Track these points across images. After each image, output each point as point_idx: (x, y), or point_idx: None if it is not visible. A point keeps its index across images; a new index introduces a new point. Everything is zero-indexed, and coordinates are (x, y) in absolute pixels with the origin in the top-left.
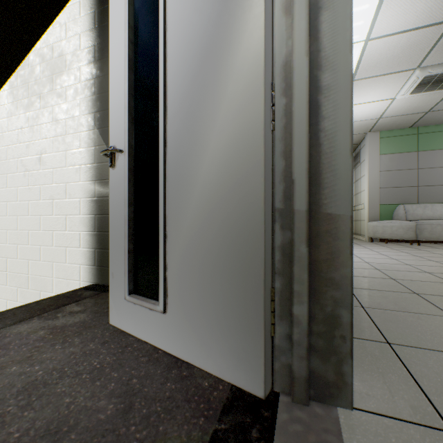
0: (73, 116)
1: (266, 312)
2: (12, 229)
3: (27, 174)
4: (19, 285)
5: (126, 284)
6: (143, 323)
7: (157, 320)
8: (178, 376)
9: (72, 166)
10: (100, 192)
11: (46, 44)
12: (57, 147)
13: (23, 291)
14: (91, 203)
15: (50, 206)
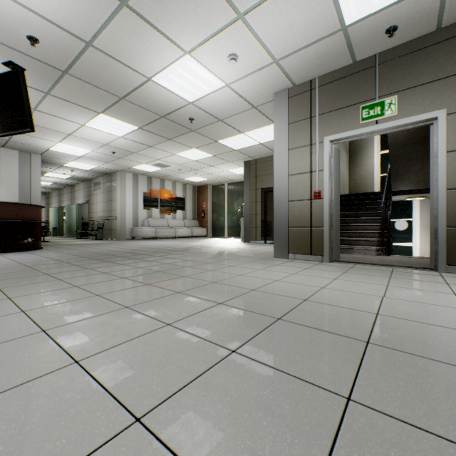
0: None
1: (430, 248)
2: None
3: None
4: None
5: None
6: None
7: None
8: (428, 266)
9: None
10: None
11: None
12: None
13: None
14: None
15: None
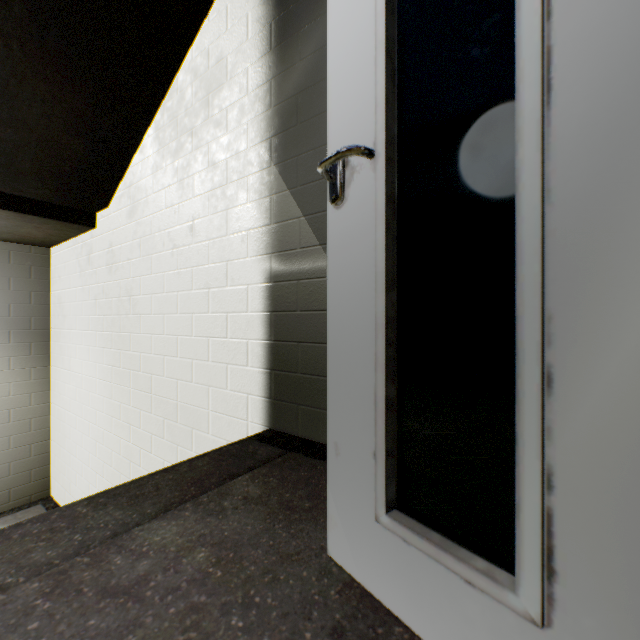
0: (237, 152)
1: None
2: (158, 333)
3: (175, 252)
4: (165, 415)
5: (379, 483)
6: (438, 607)
7: (499, 626)
8: None
9: (235, 233)
10: (278, 273)
11: (200, 50)
12: (215, 205)
13: (171, 425)
14: (264, 293)
15: (204, 299)
